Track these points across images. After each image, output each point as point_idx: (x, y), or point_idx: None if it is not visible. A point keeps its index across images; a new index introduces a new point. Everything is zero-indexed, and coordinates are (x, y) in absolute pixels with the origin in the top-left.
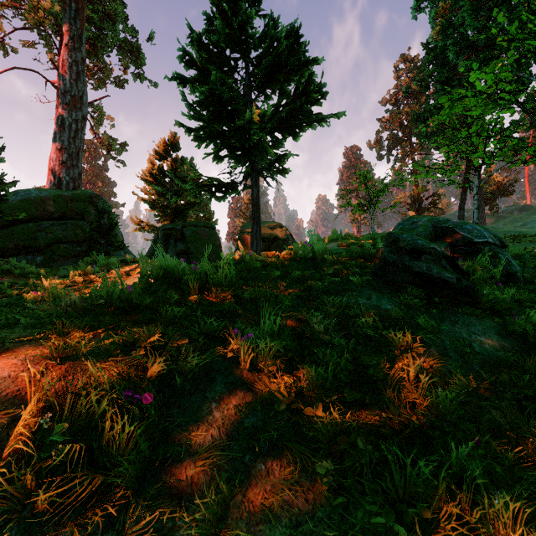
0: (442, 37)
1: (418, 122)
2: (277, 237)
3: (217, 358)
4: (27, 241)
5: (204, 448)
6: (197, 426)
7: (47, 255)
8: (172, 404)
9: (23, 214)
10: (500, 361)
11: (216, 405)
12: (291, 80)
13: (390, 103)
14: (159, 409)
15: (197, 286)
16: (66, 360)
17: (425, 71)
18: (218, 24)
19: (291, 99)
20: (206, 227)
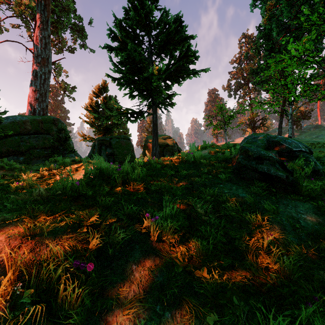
0: (269, 22)
1: (253, 74)
2: (168, 144)
3: (135, 232)
4: (14, 148)
5: (128, 300)
6: (123, 283)
7: (26, 156)
8: (106, 266)
9: (11, 132)
10: (319, 232)
11: (135, 267)
12: (177, 49)
13: (236, 63)
14: (98, 273)
15: (121, 181)
16: (35, 236)
17: (258, 43)
18: (132, 14)
19: (177, 60)
20: (124, 139)
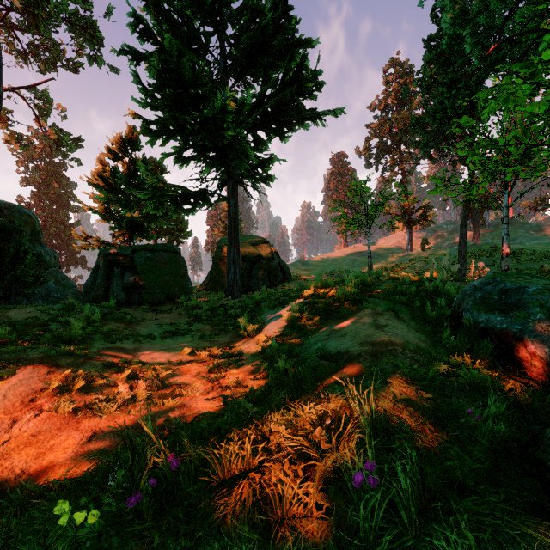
0: (461, 23)
1: (417, 128)
2: (260, 256)
3: None
4: None
5: None
6: None
7: None
8: None
9: None
10: None
11: None
12: (278, 66)
13: (379, 109)
14: None
15: None
16: None
17: (427, 71)
18: None
19: (279, 87)
20: (166, 251)
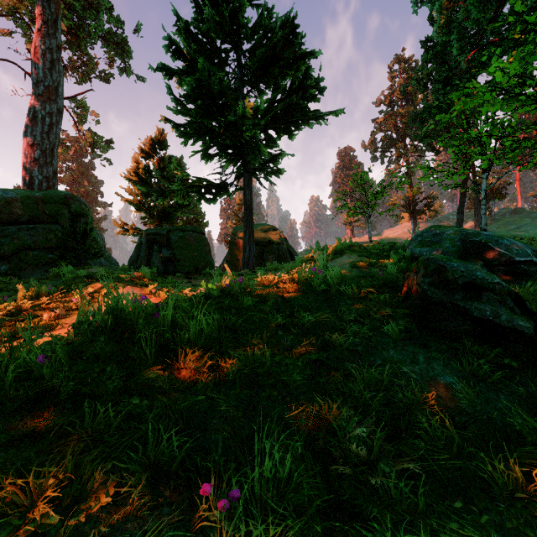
0: (446, 31)
1: (416, 123)
2: (271, 241)
3: (171, 534)
4: None
5: None
6: None
7: (13, 264)
8: None
9: None
10: None
11: None
12: (287, 75)
13: (385, 104)
14: None
15: (157, 349)
16: None
17: (424, 70)
18: (207, 11)
19: (287, 94)
20: (194, 232)
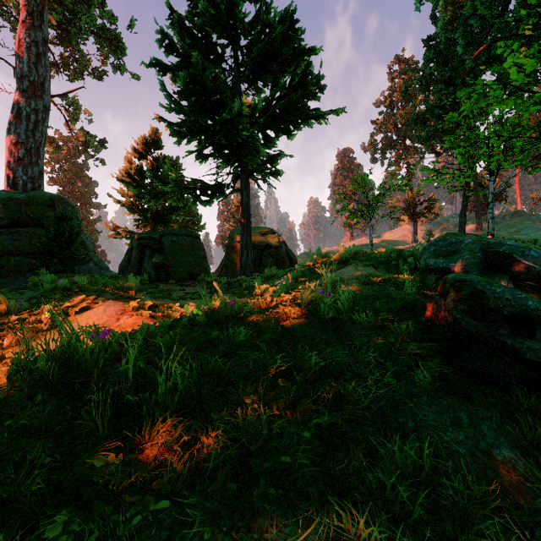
0: (452, 28)
1: (418, 124)
2: (269, 244)
3: None
4: None
5: None
6: None
7: None
8: None
9: None
10: None
11: None
12: (286, 72)
13: (384, 105)
14: None
15: (111, 416)
16: None
17: (427, 69)
18: (202, 4)
19: (286, 91)
20: (188, 236)
